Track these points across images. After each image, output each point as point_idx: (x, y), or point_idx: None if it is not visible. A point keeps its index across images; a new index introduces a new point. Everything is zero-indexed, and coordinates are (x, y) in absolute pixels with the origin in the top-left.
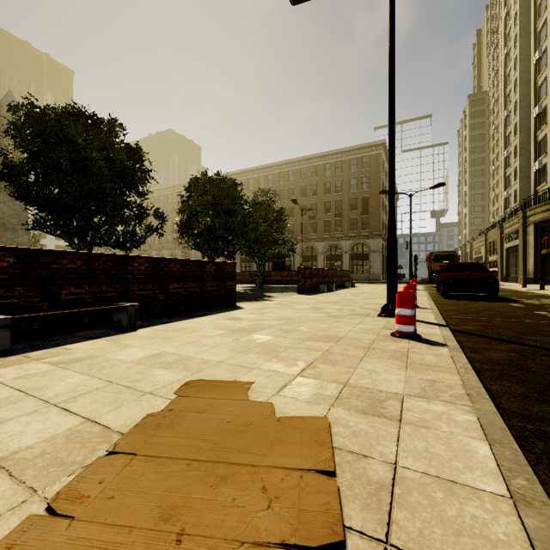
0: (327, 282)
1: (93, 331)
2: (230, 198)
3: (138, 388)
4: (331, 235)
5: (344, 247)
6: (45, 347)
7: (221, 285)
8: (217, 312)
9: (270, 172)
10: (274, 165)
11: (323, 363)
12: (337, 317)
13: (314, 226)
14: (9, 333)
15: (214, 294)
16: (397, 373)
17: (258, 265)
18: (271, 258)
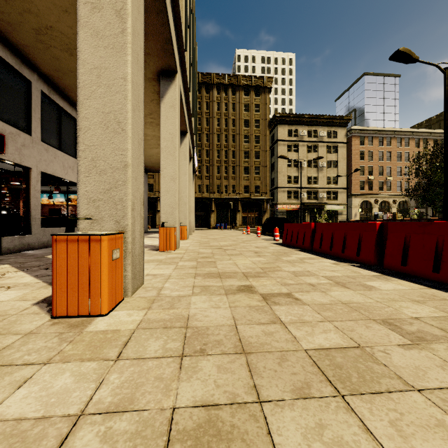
0: None
1: None
2: None
3: None
4: None
5: None
6: None
7: None
8: None
9: None
10: None
11: None
12: None
13: None
14: None
15: None
16: None
17: None
18: None
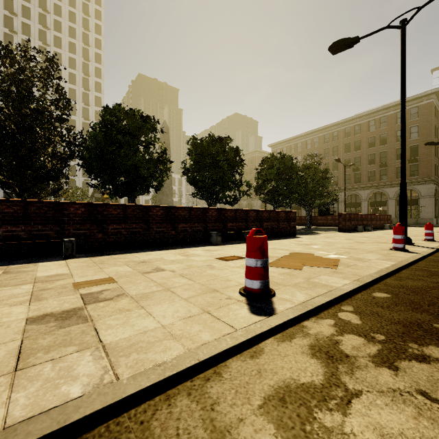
0: (366, 224)
1: (238, 241)
2: (289, 169)
3: (276, 252)
4: (375, 183)
5: (389, 193)
6: (230, 244)
7: (288, 224)
8: (287, 238)
9: (316, 135)
10: (319, 129)
11: (344, 253)
12: (361, 243)
13: (357, 176)
14: (221, 238)
15: (284, 229)
16: (376, 256)
17: (307, 212)
18: (318, 206)
